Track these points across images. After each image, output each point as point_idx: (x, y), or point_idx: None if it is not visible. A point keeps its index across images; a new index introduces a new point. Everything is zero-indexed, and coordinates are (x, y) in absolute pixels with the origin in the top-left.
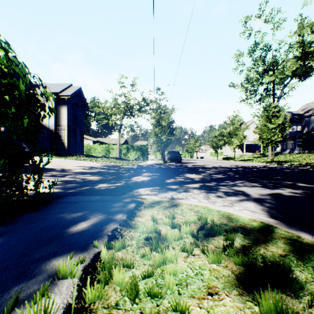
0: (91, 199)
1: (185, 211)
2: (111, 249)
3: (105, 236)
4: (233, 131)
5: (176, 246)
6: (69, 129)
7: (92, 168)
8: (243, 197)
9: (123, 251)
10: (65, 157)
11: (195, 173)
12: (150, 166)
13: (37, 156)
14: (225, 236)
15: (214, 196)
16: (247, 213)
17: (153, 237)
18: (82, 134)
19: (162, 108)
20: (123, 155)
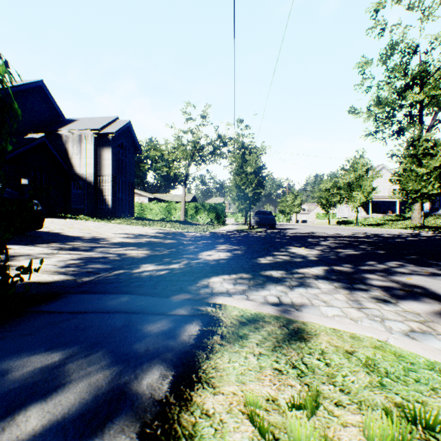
0: (108, 305)
1: (334, 361)
2: None
3: None
4: (355, 181)
5: None
6: (114, 180)
7: (140, 236)
8: (438, 304)
9: None
10: (108, 220)
11: (304, 247)
12: (229, 234)
13: (67, 219)
14: None
15: (371, 301)
16: None
17: None
18: (132, 188)
19: (246, 147)
20: (190, 217)
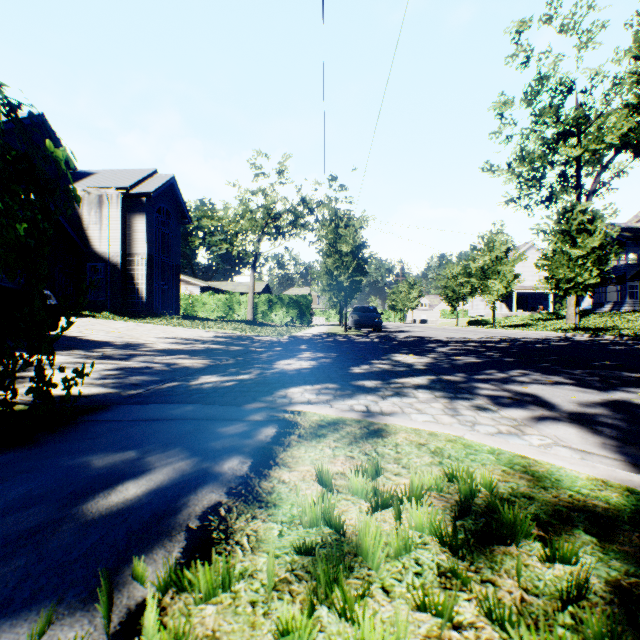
0: (172, 413)
1: (405, 450)
2: (186, 591)
3: (178, 533)
4: (492, 265)
5: (394, 582)
6: (151, 262)
7: (193, 342)
8: (541, 411)
9: (221, 603)
10: (143, 319)
11: (413, 354)
12: (316, 338)
13: (84, 318)
14: (550, 549)
15: (470, 409)
16: (576, 460)
17: (321, 540)
18: (177, 273)
19: (341, 217)
20: (261, 315)
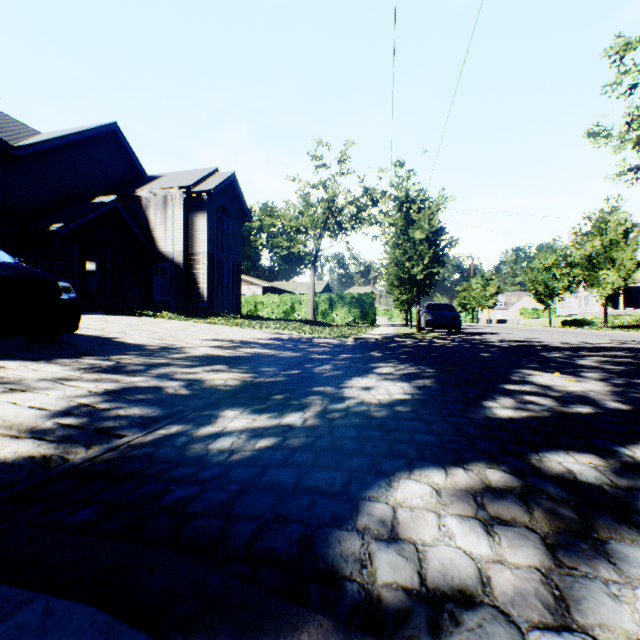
0: None
1: None
2: None
3: None
4: (602, 252)
5: None
6: (212, 261)
7: (241, 345)
8: None
9: None
10: (203, 318)
11: (553, 370)
12: (387, 341)
13: (143, 317)
14: None
15: None
16: None
17: None
18: (238, 272)
19: (413, 199)
20: (321, 315)
